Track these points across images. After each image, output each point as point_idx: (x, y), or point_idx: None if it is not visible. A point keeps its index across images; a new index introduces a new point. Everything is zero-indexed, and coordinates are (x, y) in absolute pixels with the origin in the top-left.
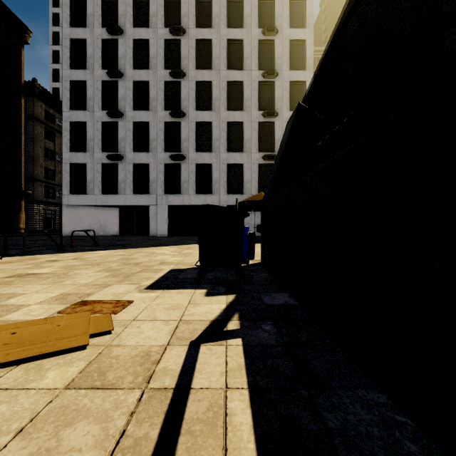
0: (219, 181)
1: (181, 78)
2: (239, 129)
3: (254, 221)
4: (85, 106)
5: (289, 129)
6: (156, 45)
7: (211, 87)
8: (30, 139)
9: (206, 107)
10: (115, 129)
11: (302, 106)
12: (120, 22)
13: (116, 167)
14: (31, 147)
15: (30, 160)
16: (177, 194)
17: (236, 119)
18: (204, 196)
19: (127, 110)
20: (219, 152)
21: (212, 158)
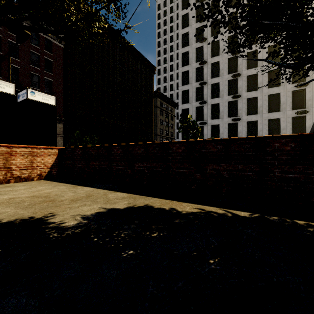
0: (262, 130)
1: (238, 77)
2: (277, 97)
3: None
4: (187, 101)
5: None
6: (223, 63)
7: (256, 76)
8: (155, 116)
9: (253, 89)
10: (202, 109)
11: None
12: (204, 57)
13: (202, 127)
14: (156, 120)
15: (155, 126)
16: None
17: (275, 92)
18: None
19: (208, 99)
20: (262, 113)
21: (257, 117)
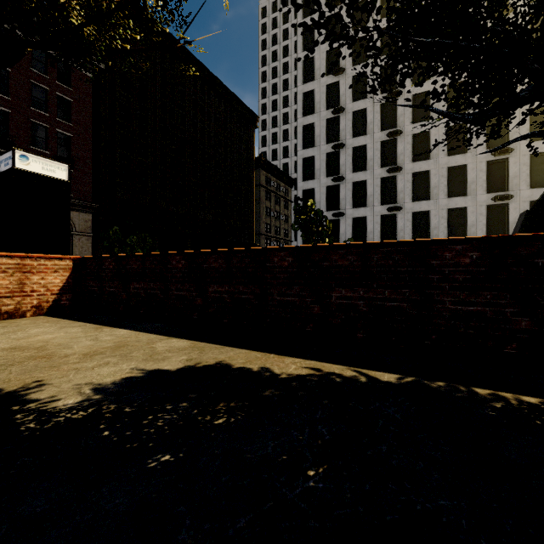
0: (438, 227)
1: (397, 136)
2: (462, 172)
3: None
4: (312, 176)
5: (520, 223)
6: (373, 112)
7: (428, 136)
8: (257, 202)
9: (423, 157)
10: (337, 190)
11: (529, 212)
12: (341, 101)
13: (337, 222)
14: (258, 209)
15: (257, 219)
16: None
17: (458, 163)
18: None
19: (347, 173)
20: (438, 198)
21: (430, 205)
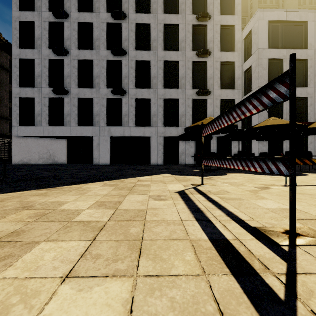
0: (157, 114)
1: (122, 20)
2: (175, 68)
3: (188, 151)
4: (33, 45)
5: None
6: None
7: (149, 29)
8: None
9: (145, 48)
10: (62, 66)
11: None
12: None
13: (62, 101)
14: None
15: None
16: (118, 126)
17: (172, 58)
18: (143, 128)
19: (73, 48)
20: (157, 88)
21: (150, 93)
